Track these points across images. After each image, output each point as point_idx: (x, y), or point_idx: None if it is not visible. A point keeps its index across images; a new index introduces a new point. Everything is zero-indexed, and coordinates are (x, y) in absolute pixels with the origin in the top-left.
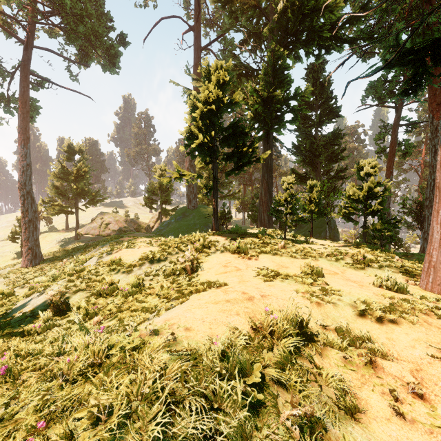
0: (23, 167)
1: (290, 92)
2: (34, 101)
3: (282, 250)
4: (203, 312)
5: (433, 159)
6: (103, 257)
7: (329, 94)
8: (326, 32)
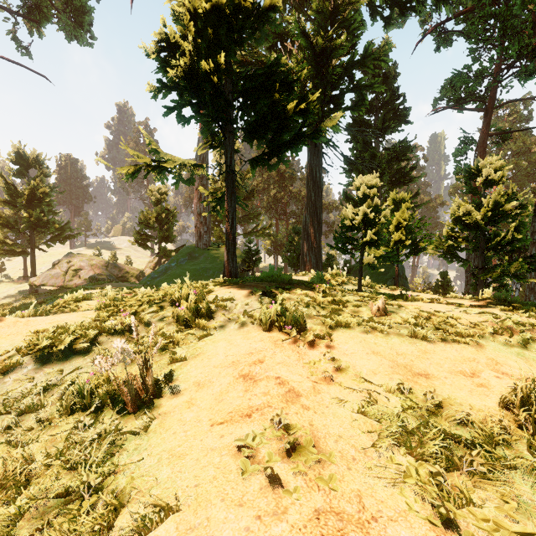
0: None
1: (357, 51)
2: None
3: (384, 318)
4: None
5: None
6: None
7: (394, 90)
8: None
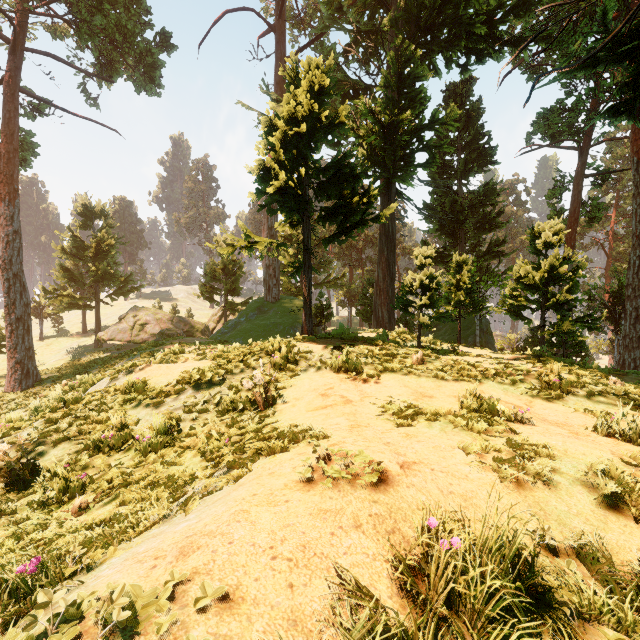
0: (7, 236)
1: (424, 117)
2: (28, 135)
3: (420, 366)
4: (277, 519)
5: (639, 225)
6: (119, 378)
7: (478, 129)
8: (479, 26)
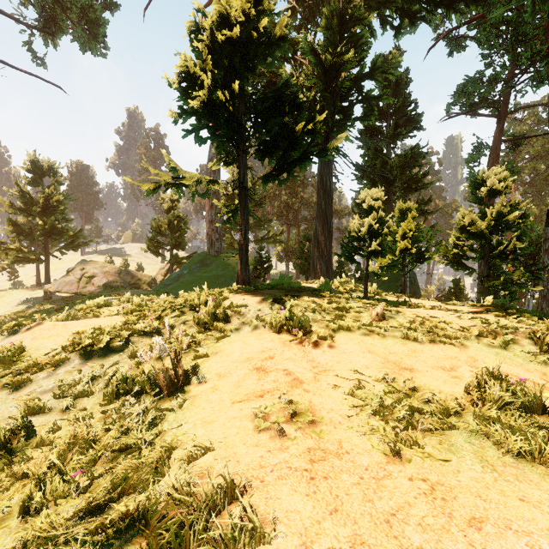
0: None
1: (365, 64)
2: None
3: (382, 323)
4: None
5: None
6: None
7: (406, 96)
8: None
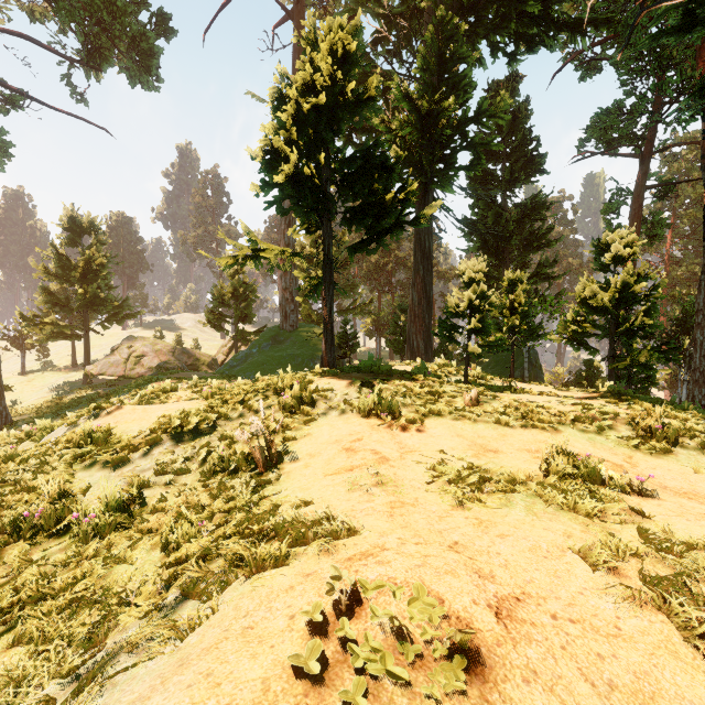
0: None
1: (469, 108)
2: None
3: (475, 408)
4: None
5: None
6: (79, 424)
7: (526, 133)
8: (532, 4)
